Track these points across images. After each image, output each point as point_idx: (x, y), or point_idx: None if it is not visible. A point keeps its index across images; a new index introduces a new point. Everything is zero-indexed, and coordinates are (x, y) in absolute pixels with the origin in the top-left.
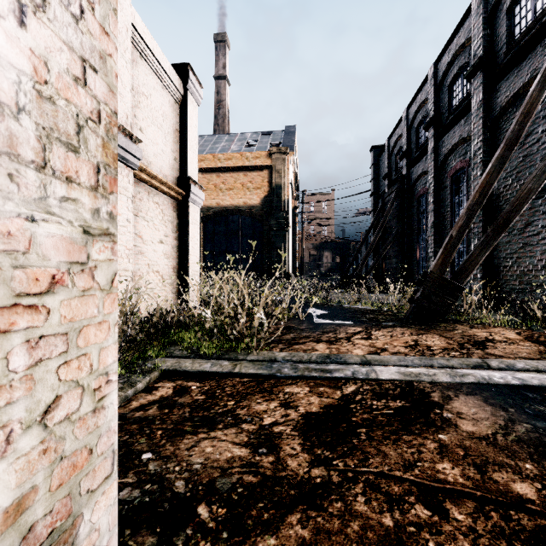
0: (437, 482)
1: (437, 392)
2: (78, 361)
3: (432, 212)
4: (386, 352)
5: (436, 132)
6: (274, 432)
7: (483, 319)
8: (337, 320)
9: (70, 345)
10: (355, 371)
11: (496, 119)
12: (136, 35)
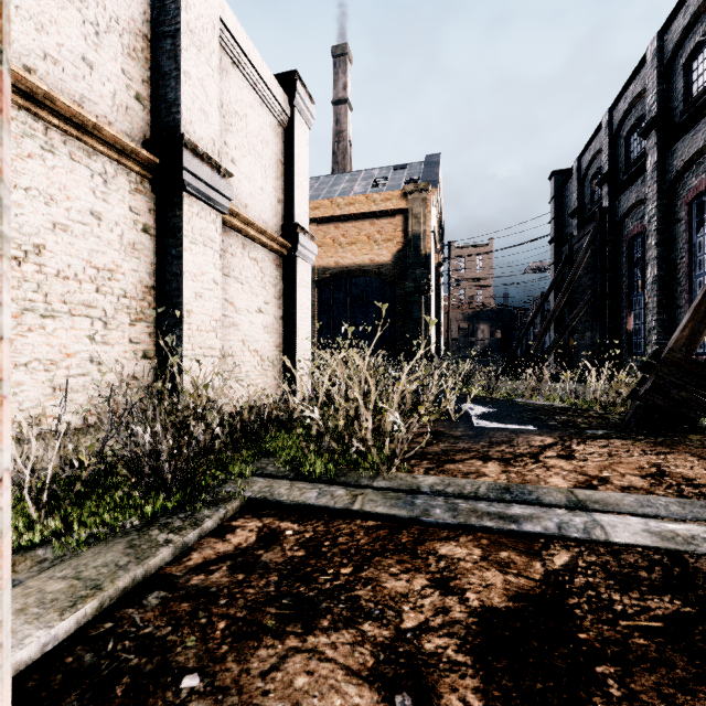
0: None
1: None
2: None
3: (655, 260)
4: (610, 486)
5: (661, 138)
6: (423, 652)
7: None
8: (510, 423)
9: None
10: (562, 523)
11: None
12: (226, 34)
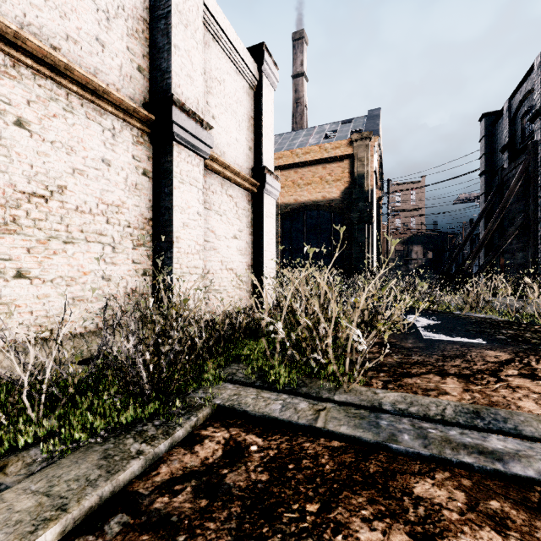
0: None
1: None
2: None
3: None
4: None
5: None
6: None
7: None
8: (457, 336)
9: None
10: None
11: None
12: (207, 15)
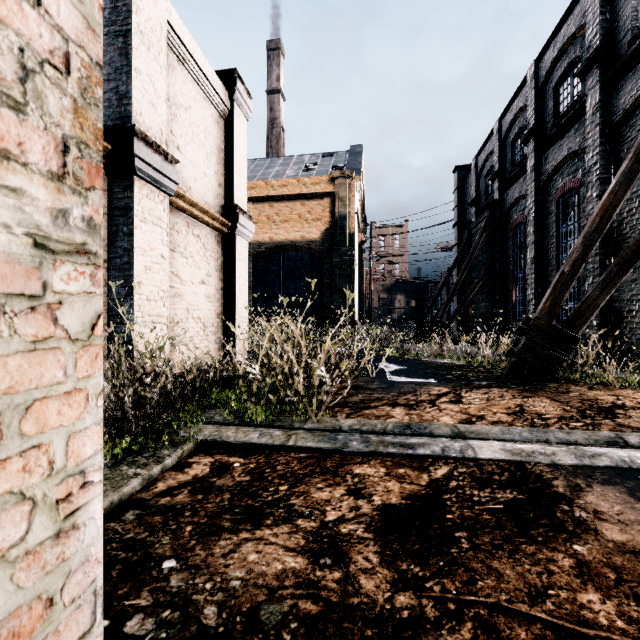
0: (583, 625)
1: (560, 480)
2: (24, 458)
3: (533, 245)
4: (484, 421)
5: (537, 146)
6: (340, 534)
7: (604, 378)
8: (416, 377)
9: (5, 433)
10: (445, 447)
11: (617, 125)
12: (172, 35)
